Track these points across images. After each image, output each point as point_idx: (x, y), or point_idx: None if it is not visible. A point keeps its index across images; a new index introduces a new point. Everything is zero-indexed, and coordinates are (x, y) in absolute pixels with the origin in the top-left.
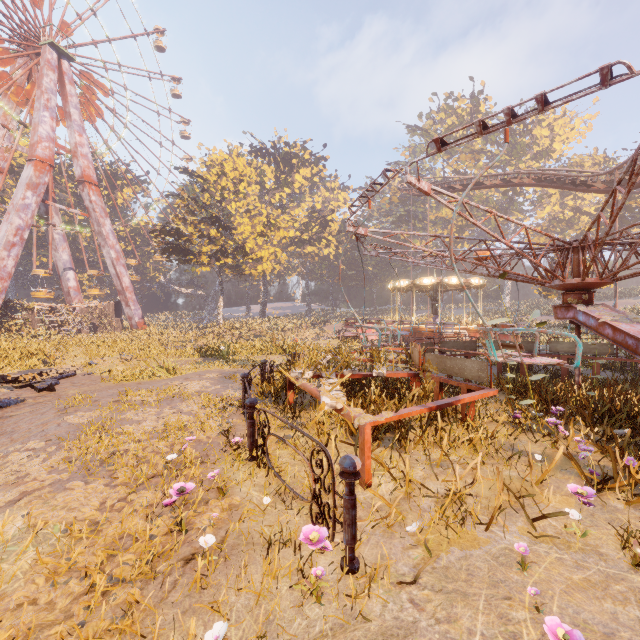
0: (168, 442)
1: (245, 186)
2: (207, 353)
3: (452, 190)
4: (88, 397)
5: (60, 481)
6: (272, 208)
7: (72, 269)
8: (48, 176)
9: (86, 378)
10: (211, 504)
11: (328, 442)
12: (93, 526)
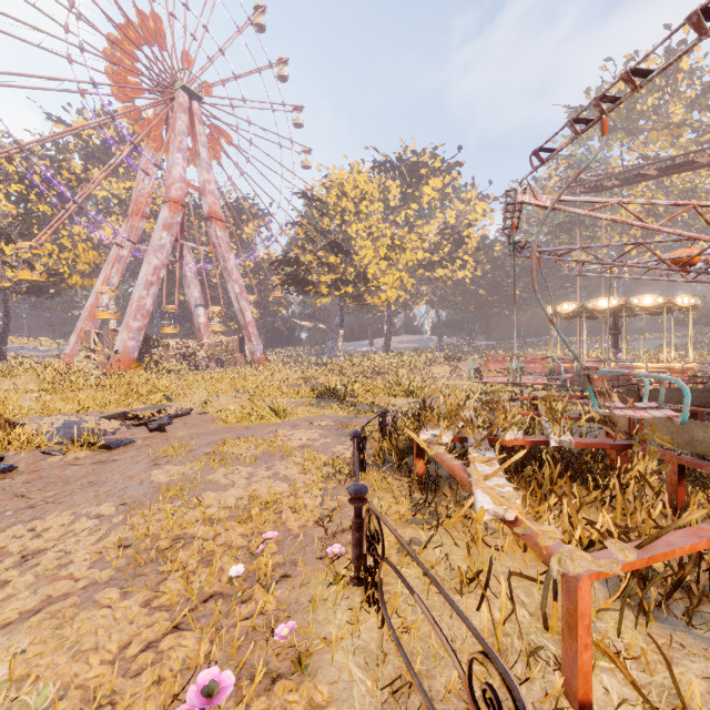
0: (248, 528)
1: (367, 205)
2: (322, 393)
3: (641, 178)
4: (186, 445)
5: (97, 583)
6: (397, 228)
7: (202, 305)
8: (180, 216)
9: (199, 418)
10: (277, 695)
11: (489, 577)
12: (91, 704)
